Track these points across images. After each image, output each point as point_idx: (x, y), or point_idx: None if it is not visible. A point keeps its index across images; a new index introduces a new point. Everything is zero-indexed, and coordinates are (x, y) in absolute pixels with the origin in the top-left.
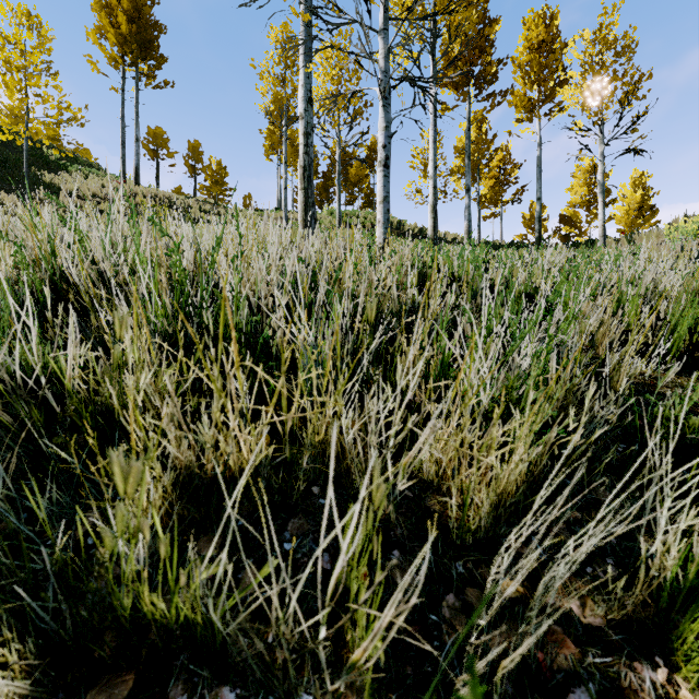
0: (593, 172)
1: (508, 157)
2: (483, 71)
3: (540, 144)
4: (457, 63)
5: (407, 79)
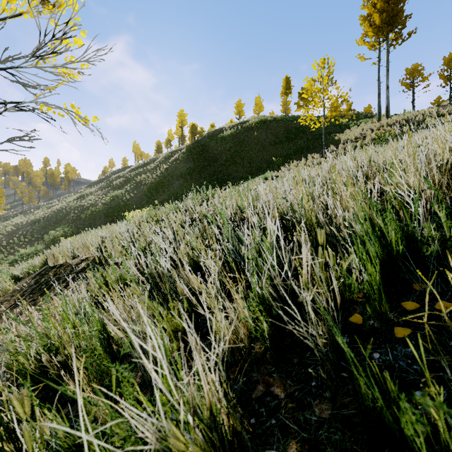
0: None
1: None
2: None
3: None
4: None
5: None
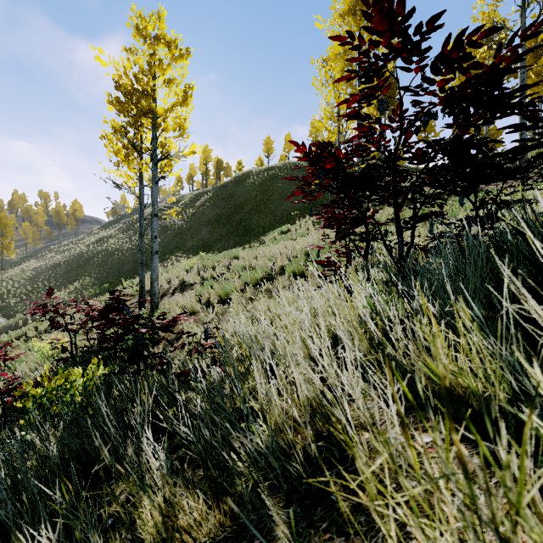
0: None
1: None
2: None
3: None
4: None
5: None
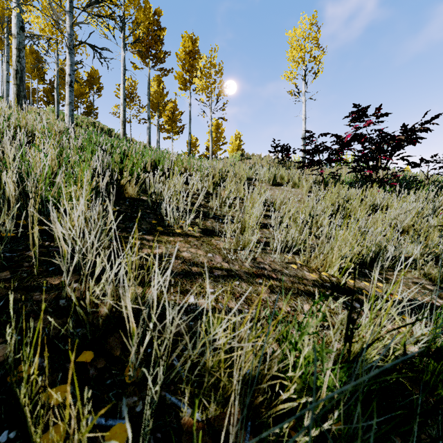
0: (218, 126)
1: (175, 107)
2: (156, 54)
3: (190, 104)
4: (141, 43)
5: (87, 43)
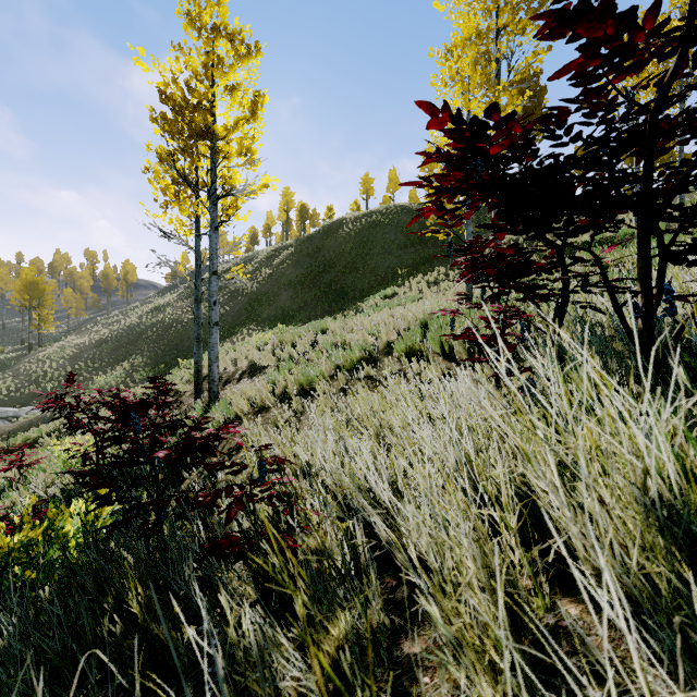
0: None
1: None
2: None
3: None
4: None
5: None
